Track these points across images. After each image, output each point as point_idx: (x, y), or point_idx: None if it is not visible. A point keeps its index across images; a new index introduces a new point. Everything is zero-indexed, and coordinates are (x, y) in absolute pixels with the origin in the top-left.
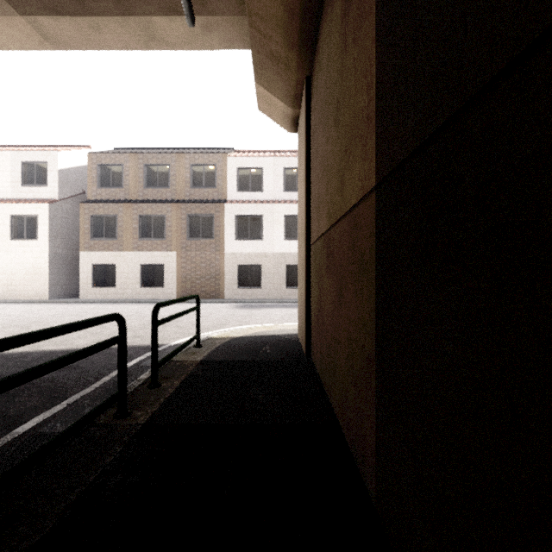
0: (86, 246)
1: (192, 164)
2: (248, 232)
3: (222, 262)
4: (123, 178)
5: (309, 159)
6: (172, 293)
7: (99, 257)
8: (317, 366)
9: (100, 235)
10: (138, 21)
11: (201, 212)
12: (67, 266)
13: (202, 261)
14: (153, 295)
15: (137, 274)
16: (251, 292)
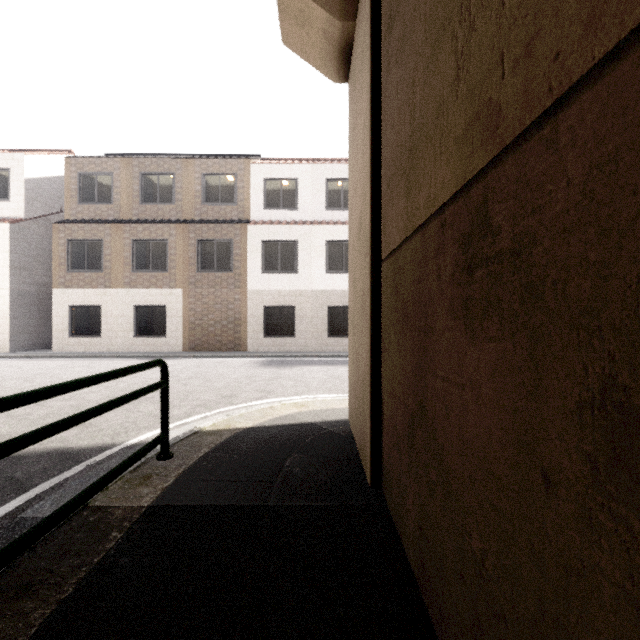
0: (61, 281)
1: (204, 173)
2: (278, 263)
3: (243, 303)
4: (112, 190)
5: (377, 87)
6: (176, 344)
7: (79, 296)
8: (408, 545)
9: (80, 266)
10: None
11: (215, 236)
12: (38, 307)
13: (216, 301)
14: (152, 346)
15: (130, 319)
16: (282, 343)
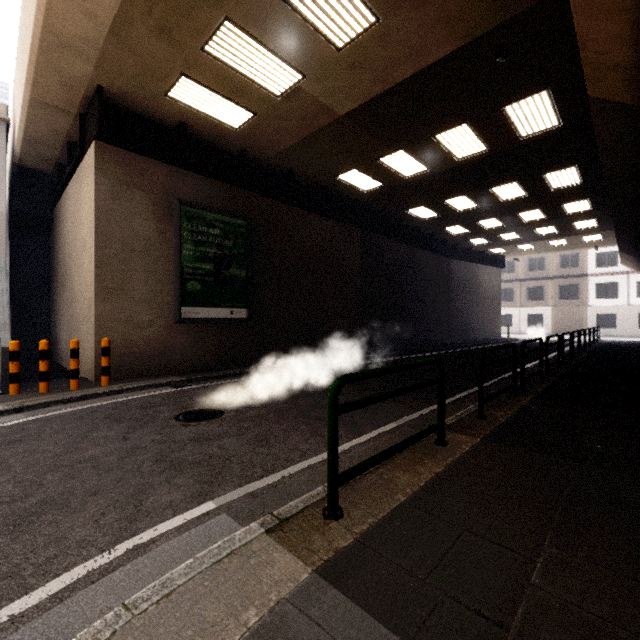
0: None
1: (561, 255)
2: (605, 293)
3: (584, 313)
4: (514, 267)
5: None
6: (548, 330)
7: (502, 311)
8: None
9: (502, 299)
10: (575, 249)
11: (568, 284)
12: None
13: (569, 312)
14: (535, 331)
15: (525, 320)
16: (607, 331)
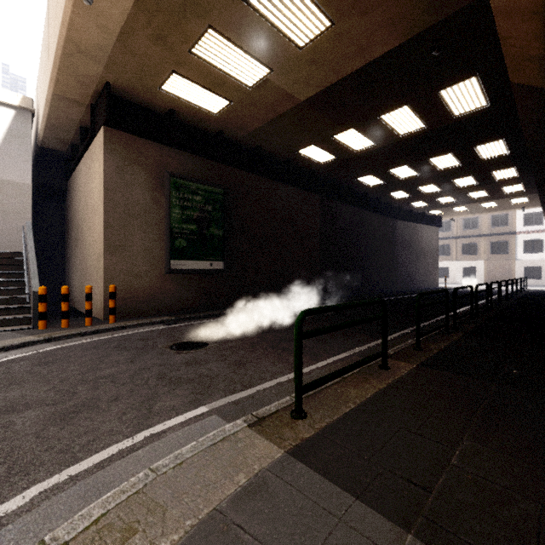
0: None
1: (492, 215)
2: (532, 249)
3: (513, 265)
4: (451, 227)
5: None
6: (480, 281)
7: (440, 264)
8: None
9: (440, 254)
10: (504, 211)
11: (499, 240)
12: None
13: (499, 265)
14: (470, 282)
15: (460, 272)
16: (534, 282)
